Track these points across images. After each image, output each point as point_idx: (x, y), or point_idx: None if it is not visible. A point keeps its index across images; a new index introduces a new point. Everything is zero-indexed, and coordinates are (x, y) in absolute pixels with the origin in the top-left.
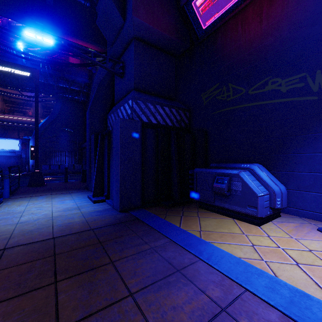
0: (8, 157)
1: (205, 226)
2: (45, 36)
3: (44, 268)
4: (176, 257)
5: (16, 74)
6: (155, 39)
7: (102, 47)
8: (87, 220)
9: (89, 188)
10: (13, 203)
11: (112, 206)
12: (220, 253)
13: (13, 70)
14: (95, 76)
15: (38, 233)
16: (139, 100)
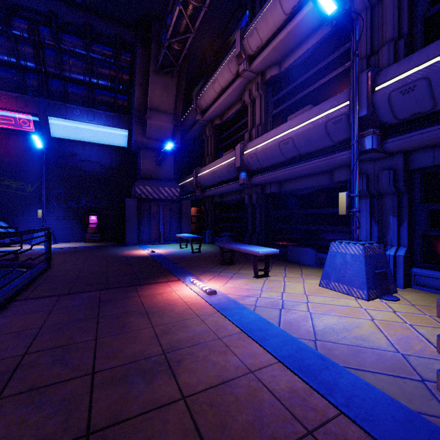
0: None
1: None
2: None
3: None
4: None
5: None
6: None
7: None
8: None
9: None
10: None
11: None
12: None
13: None
14: None
15: None
16: None
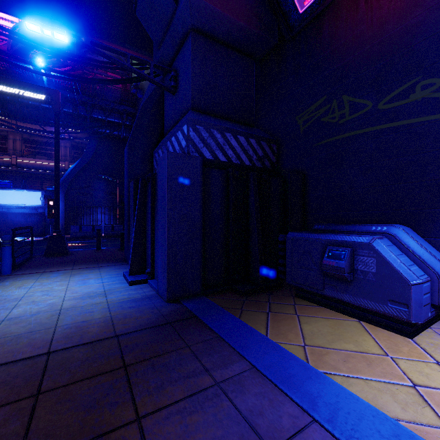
0: (28, 215)
1: (311, 335)
2: (55, 30)
3: (7, 429)
4: (264, 412)
5: (28, 98)
6: (224, 31)
7: (148, 54)
8: (113, 317)
9: (128, 260)
10: (13, 282)
11: (156, 291)
12: (352, 406)
13: (24, 92)
14: (141, 102)
15: (28, 341)
16: (199, 125)
